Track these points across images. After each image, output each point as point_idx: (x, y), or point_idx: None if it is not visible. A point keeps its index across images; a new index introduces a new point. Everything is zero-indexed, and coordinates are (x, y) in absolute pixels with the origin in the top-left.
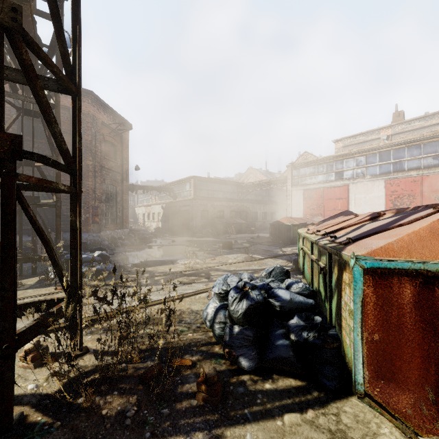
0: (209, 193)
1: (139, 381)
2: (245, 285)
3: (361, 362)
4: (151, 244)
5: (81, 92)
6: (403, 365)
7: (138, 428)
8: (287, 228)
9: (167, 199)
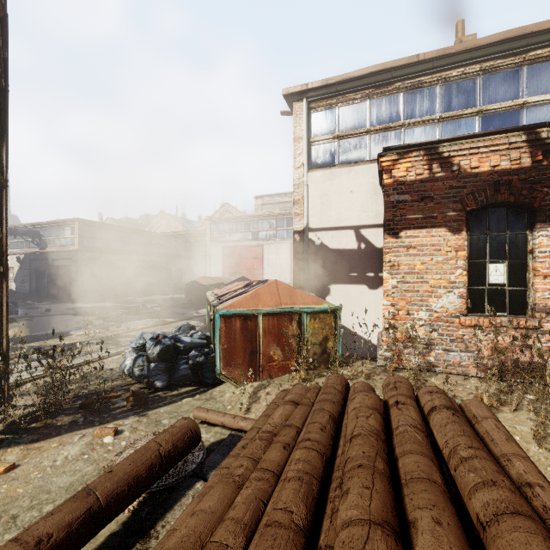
0: (103, 243)
1: (79, 408)
2: (159, 335)
3: (219, 359)
4: (9, 316)
5: None
6: (236, 357)
7: (89, 424)
8: (204, 288)
9: (28, 248)
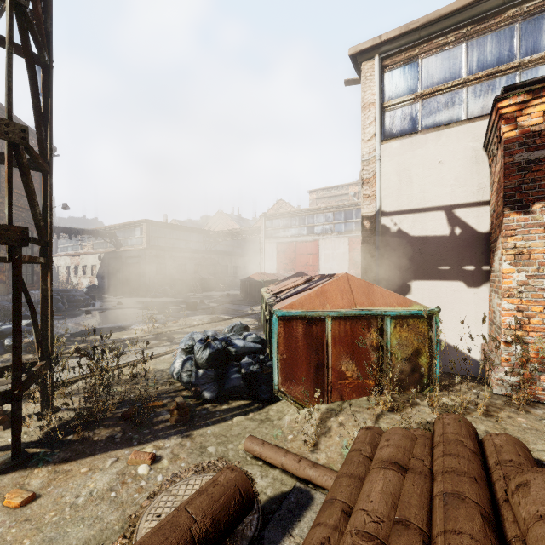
0: (167, 242)
1: (120, 419)
2: (209, 337)
3: (276, 372)
4: (87, 308)
5: None
6: (298, 370)
7: (127, 442)
8: (259, 284)
9: (107, 248)
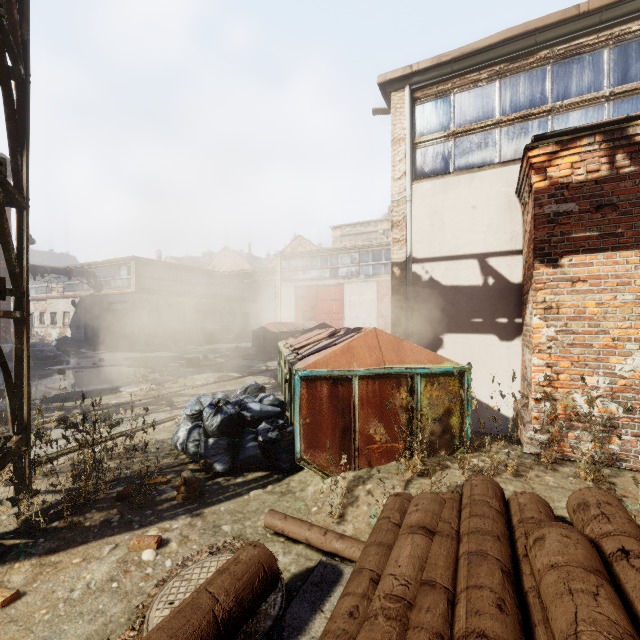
0: (162, 284)
1: (115, 500)
2: (220, 401)
3: (299, 439)
4: (60, 367)
5: None
6: (323, 436)
7: (126, 526)
8: (274, 336)
9: (83, 291)
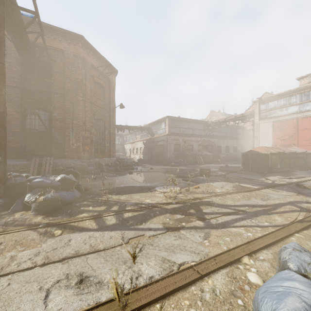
0: (180, 130)
1: None
2: None
3: None
4: (132, 170)
5: (73, 36)
6: None
7: None
8: (264, 156)
9: (147, 137)
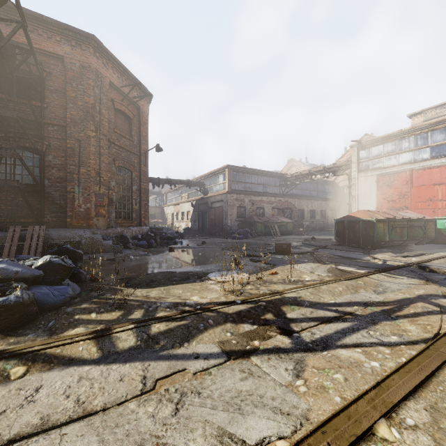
0: (246, 186)
1: None
2: None
3: None
4: (174, 246)
5: (80, 36)
6: None
7: None
8: (367, 224)
9: (197, 196)
